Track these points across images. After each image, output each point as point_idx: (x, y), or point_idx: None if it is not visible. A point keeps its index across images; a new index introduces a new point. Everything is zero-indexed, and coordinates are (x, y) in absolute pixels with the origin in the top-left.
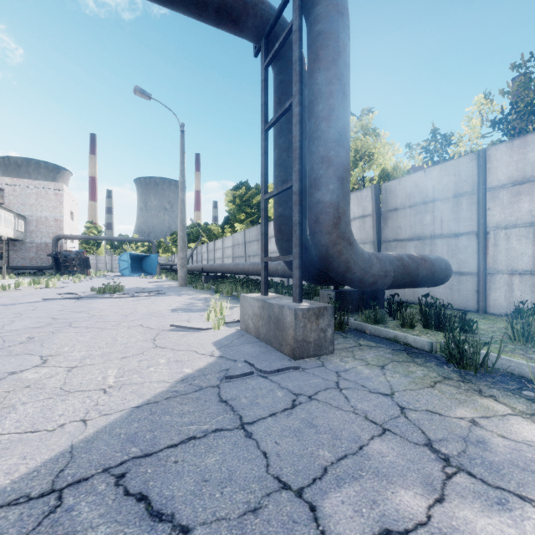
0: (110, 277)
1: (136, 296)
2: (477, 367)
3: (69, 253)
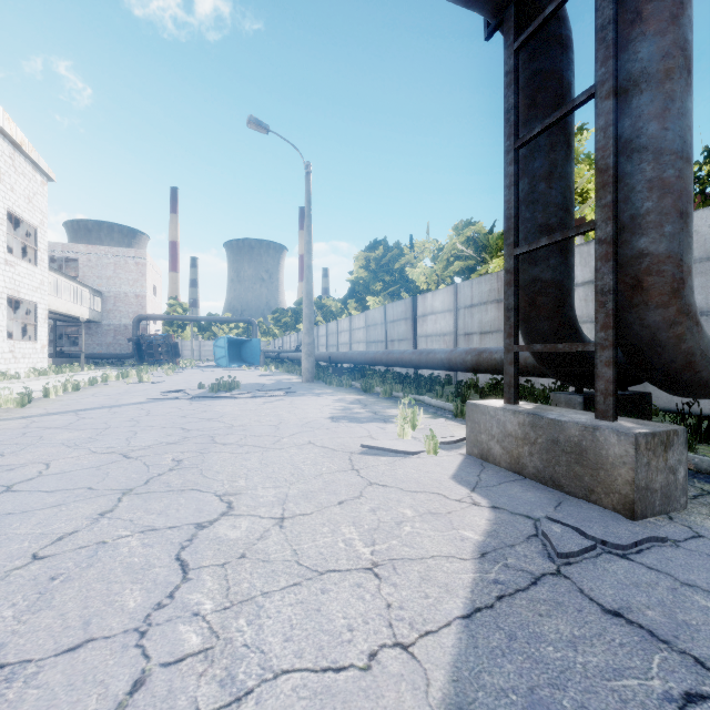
0: (205, 369)
1: (262, 396)
2: None
3: (155, 338)
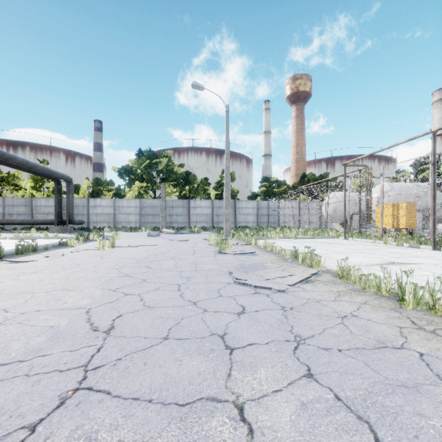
0: None
1: None
2: (90, 231)
3: None
